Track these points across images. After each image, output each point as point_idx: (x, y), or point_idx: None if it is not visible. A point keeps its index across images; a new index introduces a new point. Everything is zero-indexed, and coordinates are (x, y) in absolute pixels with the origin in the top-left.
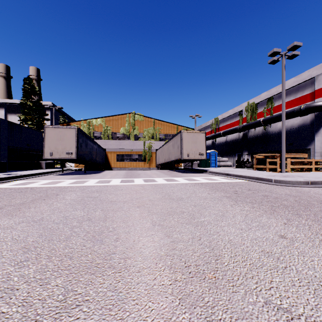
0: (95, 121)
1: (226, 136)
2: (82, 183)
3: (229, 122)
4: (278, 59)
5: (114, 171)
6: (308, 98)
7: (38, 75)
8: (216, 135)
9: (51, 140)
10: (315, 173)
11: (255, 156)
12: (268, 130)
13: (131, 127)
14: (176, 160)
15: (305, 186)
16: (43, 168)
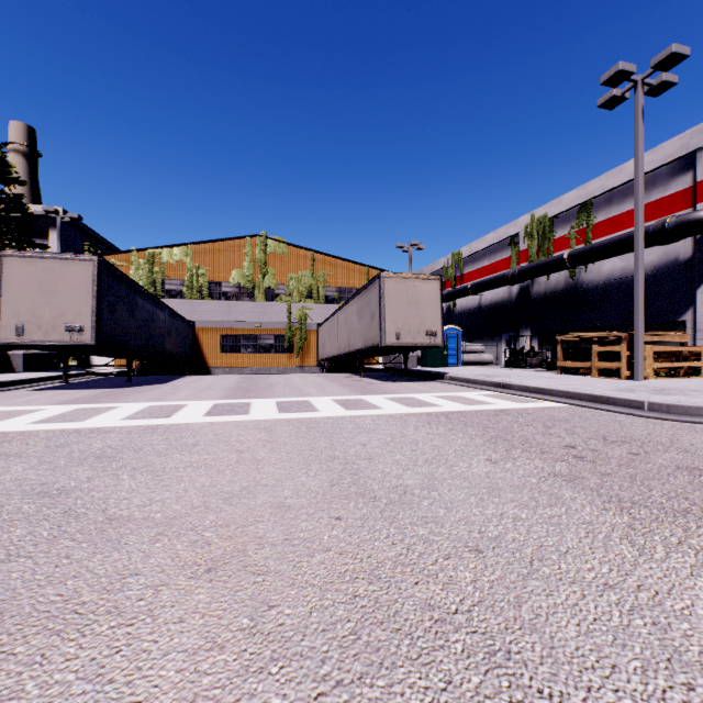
0: (168, 253)
1: (480, 293)
2: (84, 418)
3: (486, 261)
4: (624, 95)
5: (210, 378)
6: (680, 201)
7: (31, 142)
8: (456, 291)
9: (20, 292)
10: None
11: (560, 340)
12: (580, 279)
13: (256, 270)
14: (368, 348)
15: None
16: (16, 369)
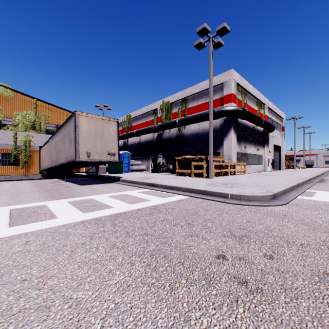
0: None
1: (140, 136)
2: None
3: (143, 120)
4: (204, 44)
5: None
6: (218, 103)
7: None
8: (128, 134)
9: None
10: (236, 178)
11: (177, 159)
12: (182, 132)
13: None
14: (68, 162)
15: (278, 204)
16: None
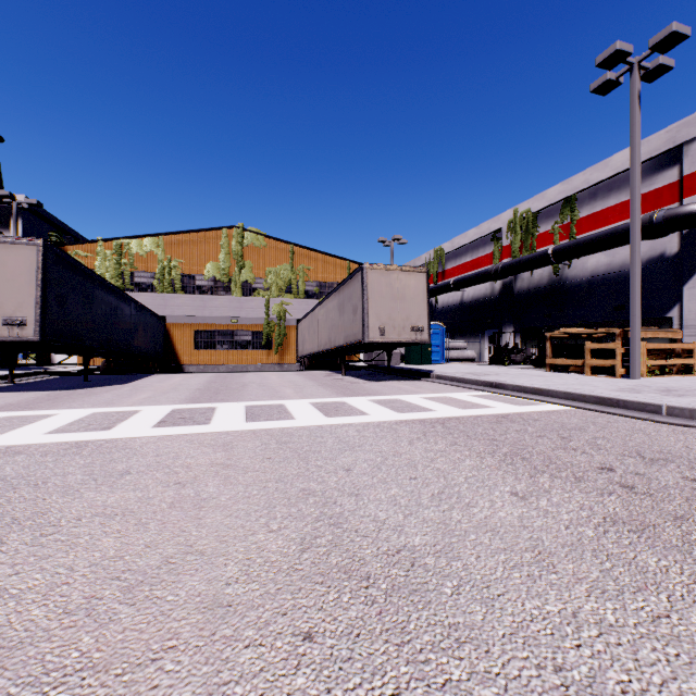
0: (138, 244)
1: (462, 289)
2: None
3: (468, 257)
4: (618, 79)
5: (179, 377)
6: (666, 196)
7: None
8: (438, 287)
9: None
10: None
11: (549, 336)
12: (564, 275)
13: (233, 263)
14: (350, 345)
15: None
16: None
